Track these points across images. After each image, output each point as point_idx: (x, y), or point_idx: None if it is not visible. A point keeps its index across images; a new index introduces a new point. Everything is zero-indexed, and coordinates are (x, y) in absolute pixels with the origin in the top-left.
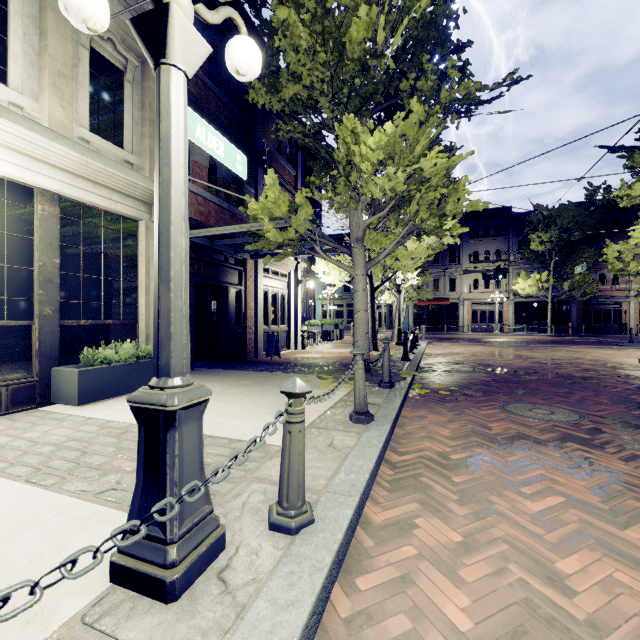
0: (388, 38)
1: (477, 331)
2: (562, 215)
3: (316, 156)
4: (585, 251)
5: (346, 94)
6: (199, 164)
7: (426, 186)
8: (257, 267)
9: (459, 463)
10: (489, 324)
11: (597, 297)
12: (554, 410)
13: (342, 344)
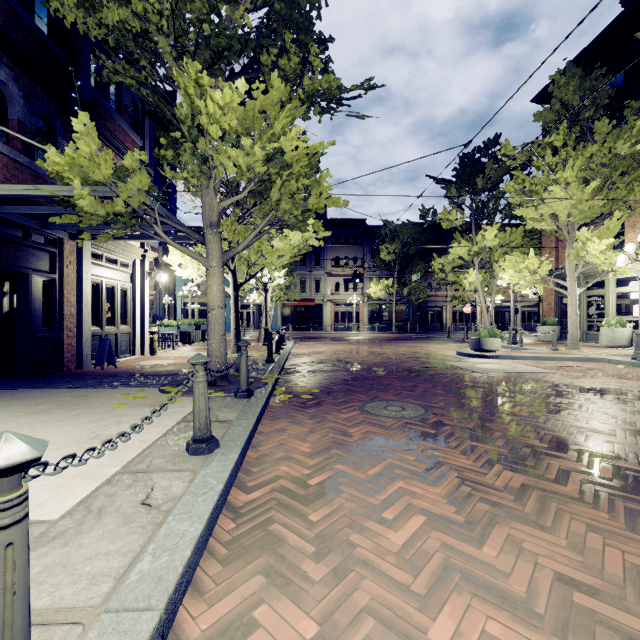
0: None
1: (339, 330)
2: (403, 231)
3: (169, 128)
4: (419, 263)
5: (193, 41)
6: None
7: (288, 172)
8: (81, 251)
9: (318, 490)
10: (348, 324)
11: (426, 301)
12: (405, 406)
13: (204, 346)
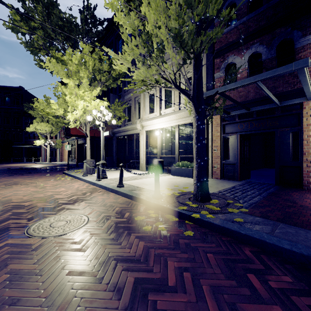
0: (140, 6)
1: None
2: None
3: None
4: None
5: None
6: (239, 71)
7: (137, 62)
8: None
9: (87, 193)
10: None
11: None
12: (49, 228)
13: None
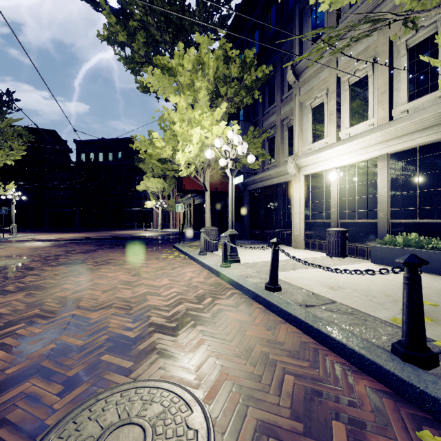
0: None
1: None
2: None
3: None
4: None
5: None
6: None
7: None
8: None
9: (205, 296)
10: None
11: None
12: None
13: None
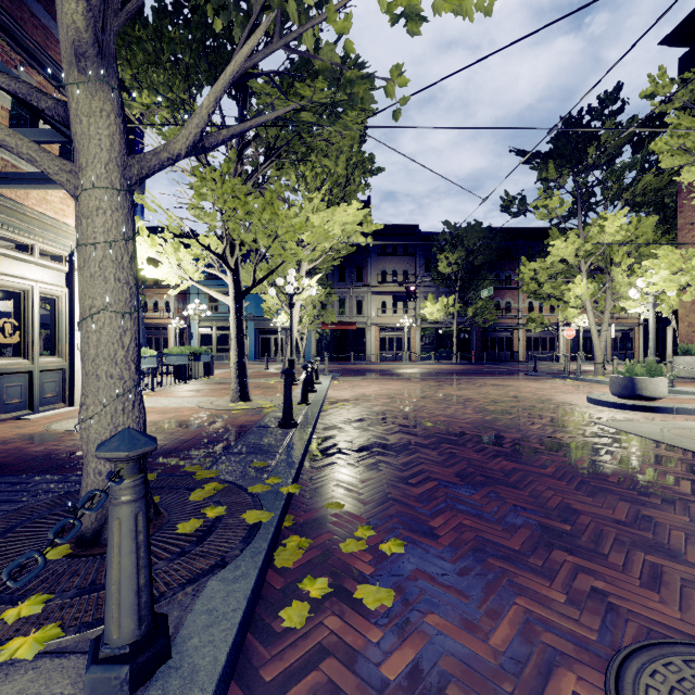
0: None
1: (385, 360)
2: (468, 236)
3: None
4: (487, 276)
5: None
6: None
7: None
8: None
9: None
10: (397, 352)
11: (493, 325)
12: None
13: (202, 386)
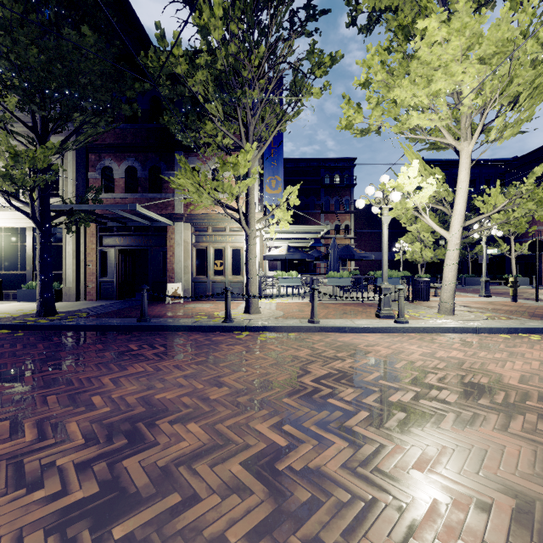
0: None
1: None
2: None
3: None
4: None
5: None
6: (117, 179)
7: None
8: (175, 230)
9: None
10: None
11: None
12: None
13: (347, 304)
